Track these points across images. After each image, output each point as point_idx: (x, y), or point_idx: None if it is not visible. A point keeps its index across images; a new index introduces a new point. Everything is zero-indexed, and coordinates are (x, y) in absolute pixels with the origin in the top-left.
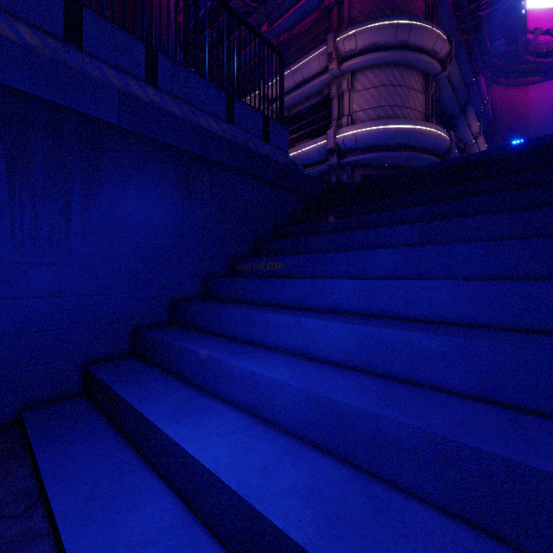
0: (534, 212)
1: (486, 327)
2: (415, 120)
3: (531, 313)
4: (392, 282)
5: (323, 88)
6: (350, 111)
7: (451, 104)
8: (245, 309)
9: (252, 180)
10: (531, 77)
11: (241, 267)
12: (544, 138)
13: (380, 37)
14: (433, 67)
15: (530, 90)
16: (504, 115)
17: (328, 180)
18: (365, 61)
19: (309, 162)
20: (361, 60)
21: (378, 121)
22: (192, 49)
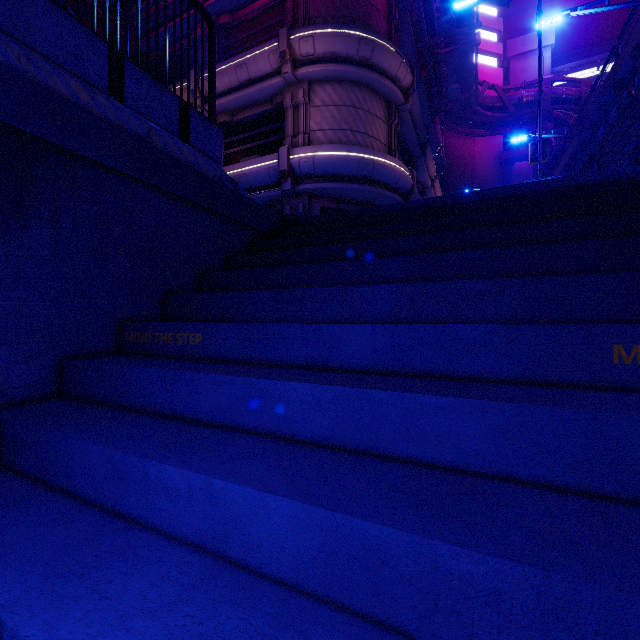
0: (549, 280)
1: (534, 487)
2: (378, 151)
3: (604, 465)
4: (379, 395)
5: (275, 95)
6: (307, 128)
7: (412, 141)
8: (112, 442)
9: (160, 196)
10: (478, 129)
11: (135, 337)
12: (520, 187)
13: (341, 47)
14: (396, 96)
15: (476, 142)
16: (455, 162)
17: (281, 209)
18: (325, 72)
19: (257, 184)
20: (320, 69)
21: (339, 145)
22: (87, 1)
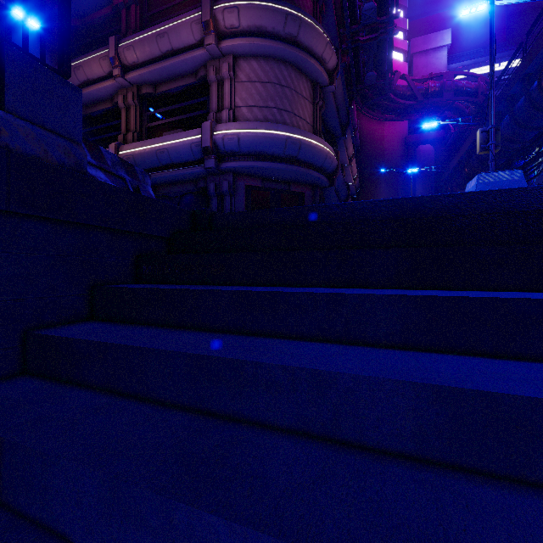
0: None
1: None
2: (305, 131)
3: None
4: None
5: (199, 68)
6: (232, 104)
7: (334, 122)
8: None
9: None
10: (388, 114)
11: None
12: (520, 192)
13: (267, 21)
14: (321, 77)
15: (386, 125)
16: (367, 143)
17: (205, 186)
18: (250, 46)
19: (180, 159)
20: (245, 42)
21: (265, 123)
22: None
